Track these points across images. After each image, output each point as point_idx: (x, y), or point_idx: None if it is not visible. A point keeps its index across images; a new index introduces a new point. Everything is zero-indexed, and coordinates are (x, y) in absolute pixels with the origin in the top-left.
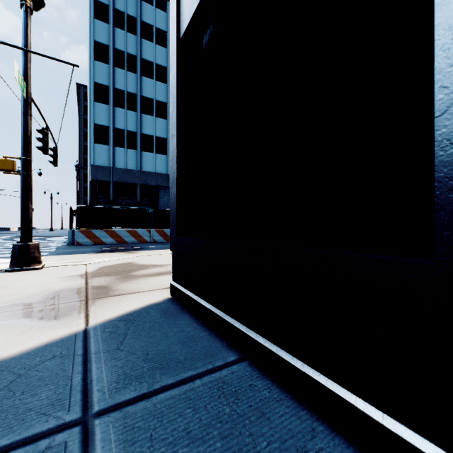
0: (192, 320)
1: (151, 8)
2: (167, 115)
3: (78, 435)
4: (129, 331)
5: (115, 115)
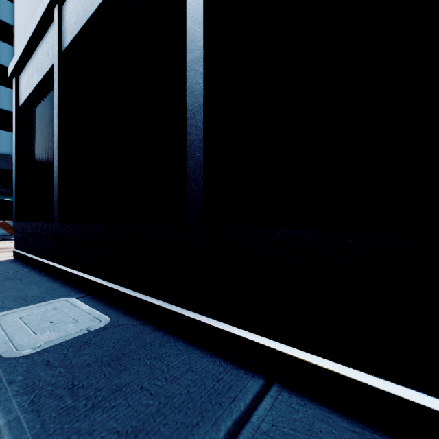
0: (19, 263)
1: None
2: None
3: None
4: None
5: None
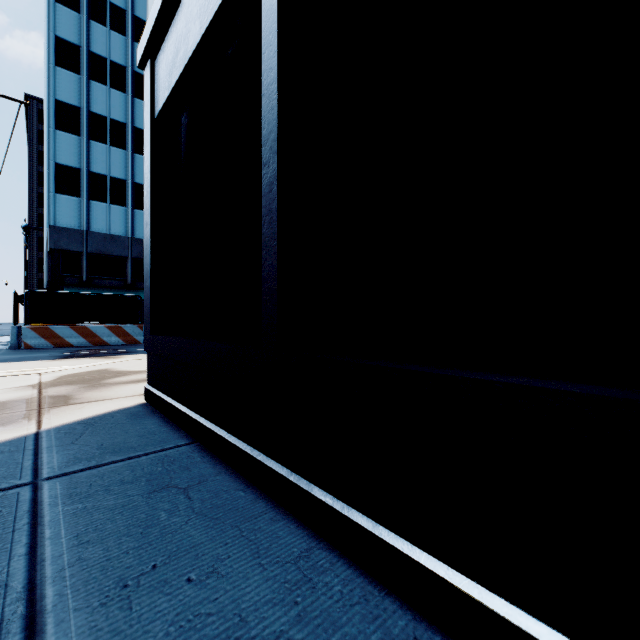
0: (160, 420)
1: None
2: None
3: (30, 489)
4: (88, 431)
5: (91, 153)
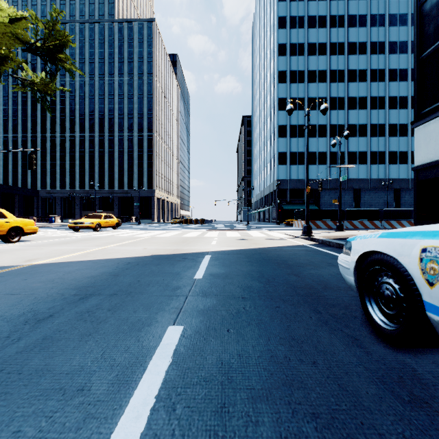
0: None
1: (314, 58)
2: (326, 134)
3: None
4: None
5: (290, 143)
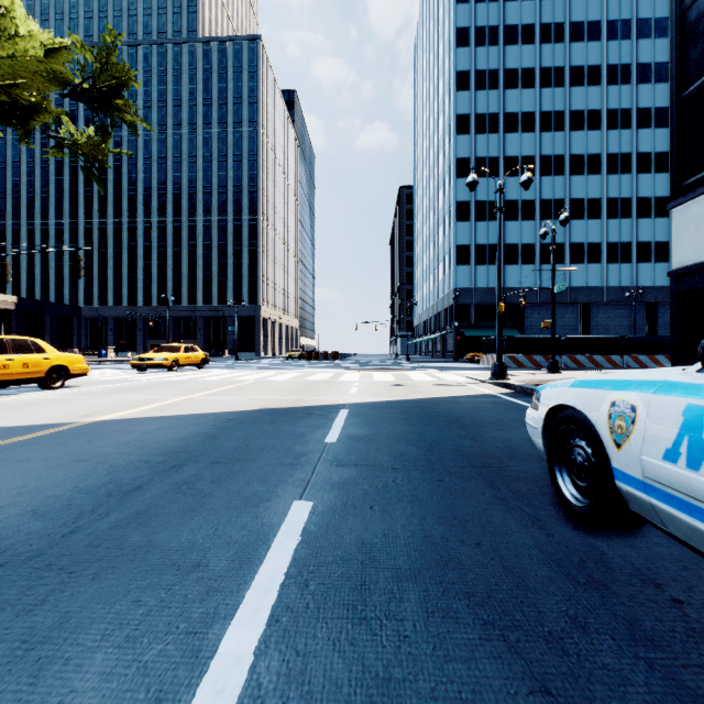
0: None
1: (515, 93)
2: (535, 215)
3: None
4: None
5: (476, 231)
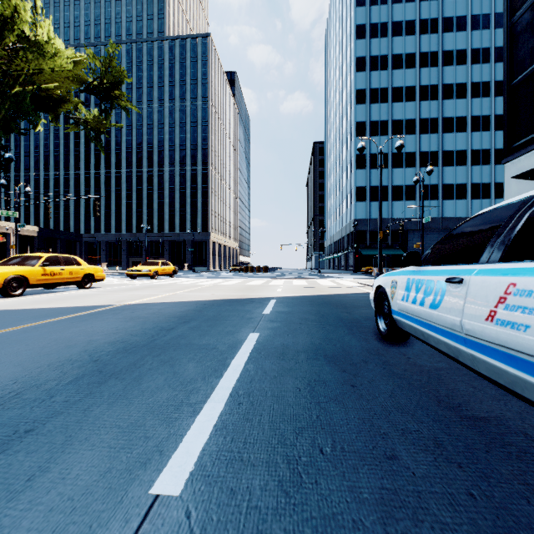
0: None
1: (400, 72)
2: (415, 163)
3: None
4: None
5: (371, 176)
